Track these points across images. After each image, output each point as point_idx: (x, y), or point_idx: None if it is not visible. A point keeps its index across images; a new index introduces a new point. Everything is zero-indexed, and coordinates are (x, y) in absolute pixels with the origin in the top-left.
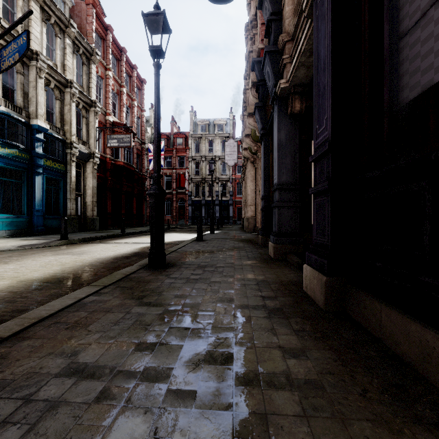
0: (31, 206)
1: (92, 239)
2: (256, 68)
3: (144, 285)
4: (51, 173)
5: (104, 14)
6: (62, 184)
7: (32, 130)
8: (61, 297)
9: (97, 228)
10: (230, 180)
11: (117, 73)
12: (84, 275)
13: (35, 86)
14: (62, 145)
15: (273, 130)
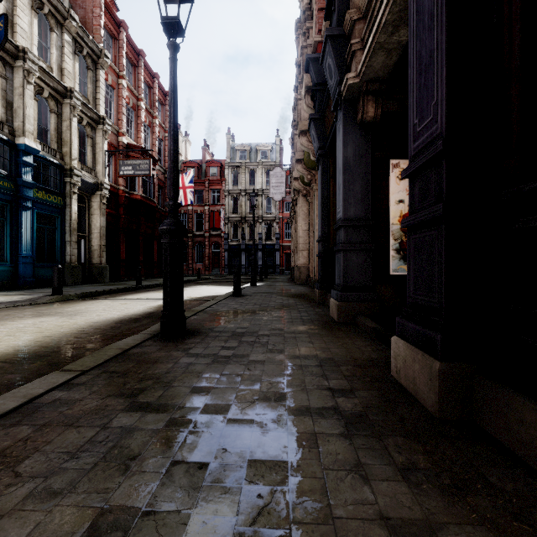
0: (17, 251)
1: (96, 294)
2: (311, 68)
3: (146, 367)
4: (44, 208)
5: (116, 7)
6: (60, 223)
7: (18, 151)
8: (15, 388)
9: (106, 280)
10: (276, 220)
11: (133, 83)
12: (65, 348)
13: (21, 93)
14: (59, 172)
15: (334, 150)
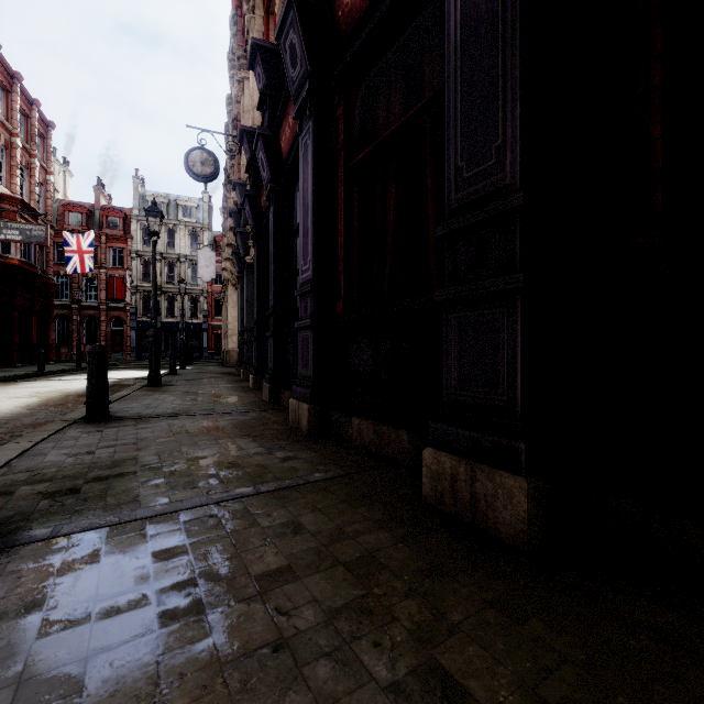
0: None
1: (11, 379)
2: (233, 218)
3: (158, 390)
4: None
5: None
6: None
7: None
8: None
9: None
10: (204, 294)
11: (5, 112)
12: None
13: None
14: None
15: None
